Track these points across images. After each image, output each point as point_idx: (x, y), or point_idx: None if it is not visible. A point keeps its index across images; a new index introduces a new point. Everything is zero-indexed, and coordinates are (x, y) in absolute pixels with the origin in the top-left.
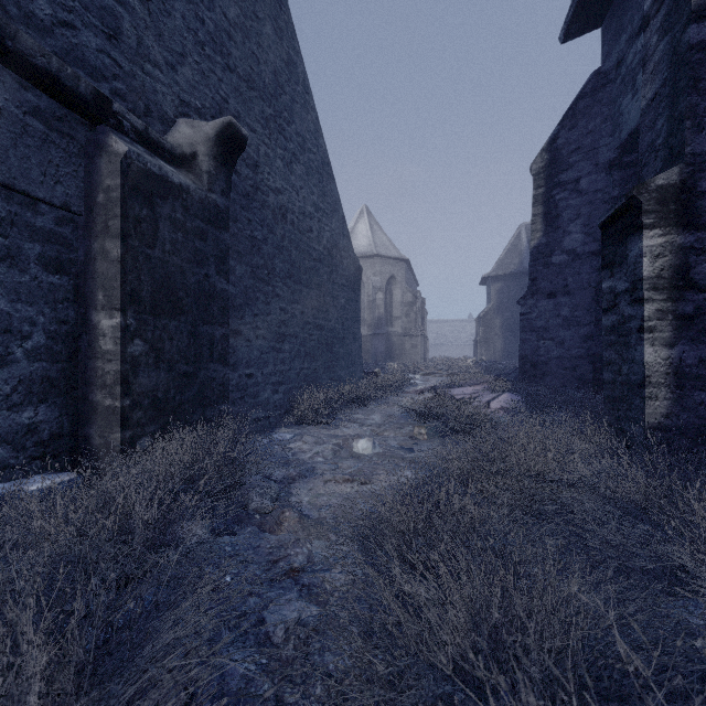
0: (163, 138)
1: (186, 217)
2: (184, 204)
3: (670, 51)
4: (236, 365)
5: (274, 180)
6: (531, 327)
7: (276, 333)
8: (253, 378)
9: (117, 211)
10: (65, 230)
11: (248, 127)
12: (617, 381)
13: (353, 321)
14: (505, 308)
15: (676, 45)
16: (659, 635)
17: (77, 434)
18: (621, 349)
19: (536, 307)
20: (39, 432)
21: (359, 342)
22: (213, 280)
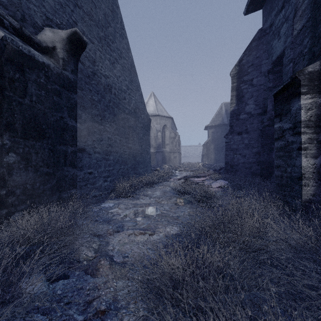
0: (34, 36)
1: (48, 82)
2: (46, 74)
3: (312, 2)
4: (82, 167)
5: (104, 70)
6: (230, 148)
7: (105, 150)
8: (92, 174)
9: None
10: None
11: (89, 40)
12: (283, 176)
13: (146, 145)
14: (215, 140)
15: None
16: None
17: None
18: (286, 159)
19: (233, 139)
20: None
21: (149, 155)
22: (66, 120)
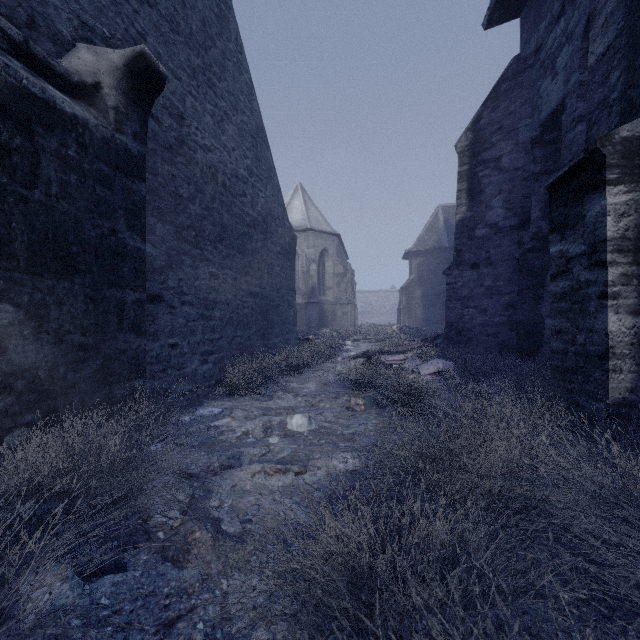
0: (55, 60)
1: (83, 157)
2: (80, 140)
3: None
4: (157, 334)
5: (202, 136)
6: (456, 295)
7: (205, 300)
8: (177, 348)
9: None
10: None
11: (172, 73)
12: (569, 351)
13: (288, 289)
14: (425, 280)
15: None
16: None
17: None
18: (575, 317)
19: (461, 277)
20: None
21: (293, 310)
22: (122, 236)
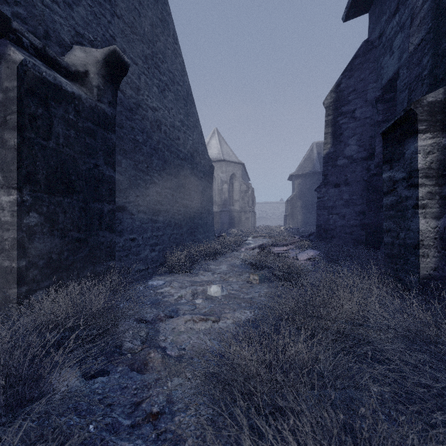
0: (60, 57)
1: (78, 119)
2: (76, 108)
3: (433, 7)
4: (122, 232)
5: (151, 101)
6: (324, 206)
7: (153, 209)
8: (135, 241)
9: (14, 107)
10: None
11: (132, 60)
12: (395, 243)
13: (208, 202)
14: (304, 195)
15: (439, 2)
16: None
17: None
18: (399, 220)
19: (327, 193)
20: None
21: (212, 216)
22: (102, 169)
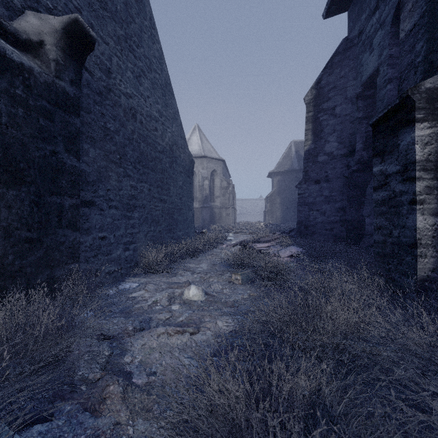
0: (7, 21)
1: (29, 95)
2: (26, 83)
3: None
4: (90, 230)
5: (125, 86)
6: (304, 202)
7: (127, 204)
8: (106, 240)
9: None
10: None
11: (101, 39)
12: (387, 241)
13: (188, 197)
14: (282, 191)
15: None
16: None
17: None
18: (392, 217)
19: (308, 189)
20: None
21: (192, 212)
22: (61, 157)
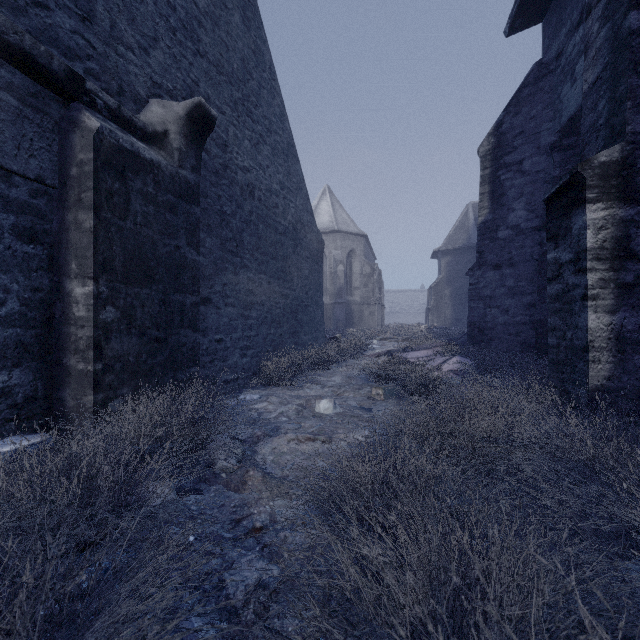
0: (136, 116)
1: (158, 191)
2: (156, 179)
3: (611, 37)
4: (206, 331)
5: (242, 159)
6: (478, 296)
7: (244, 301)
8: (222, 343)
9: (89, 184)
10: (39, 201)
11: (218, 109)
12: (561, 345)
13: (316, 290)
14: (454, 279)
15: (617, 31)
16: (619, 602)
17: (51, 396)
18: (565, 315)
19: (483, 277)
20: (13, 396)
21: (321, 310)
22: (183, 251)
